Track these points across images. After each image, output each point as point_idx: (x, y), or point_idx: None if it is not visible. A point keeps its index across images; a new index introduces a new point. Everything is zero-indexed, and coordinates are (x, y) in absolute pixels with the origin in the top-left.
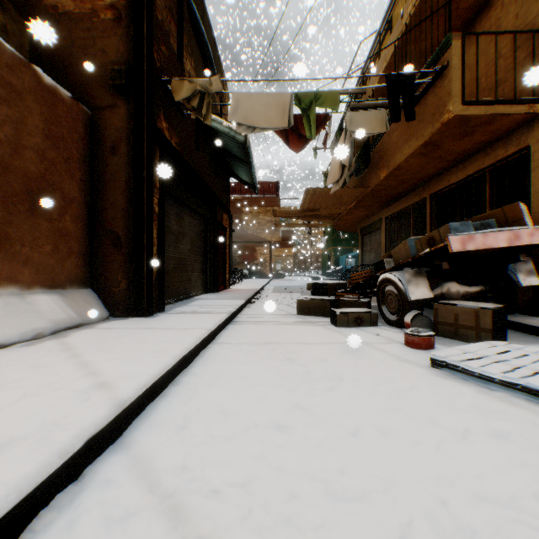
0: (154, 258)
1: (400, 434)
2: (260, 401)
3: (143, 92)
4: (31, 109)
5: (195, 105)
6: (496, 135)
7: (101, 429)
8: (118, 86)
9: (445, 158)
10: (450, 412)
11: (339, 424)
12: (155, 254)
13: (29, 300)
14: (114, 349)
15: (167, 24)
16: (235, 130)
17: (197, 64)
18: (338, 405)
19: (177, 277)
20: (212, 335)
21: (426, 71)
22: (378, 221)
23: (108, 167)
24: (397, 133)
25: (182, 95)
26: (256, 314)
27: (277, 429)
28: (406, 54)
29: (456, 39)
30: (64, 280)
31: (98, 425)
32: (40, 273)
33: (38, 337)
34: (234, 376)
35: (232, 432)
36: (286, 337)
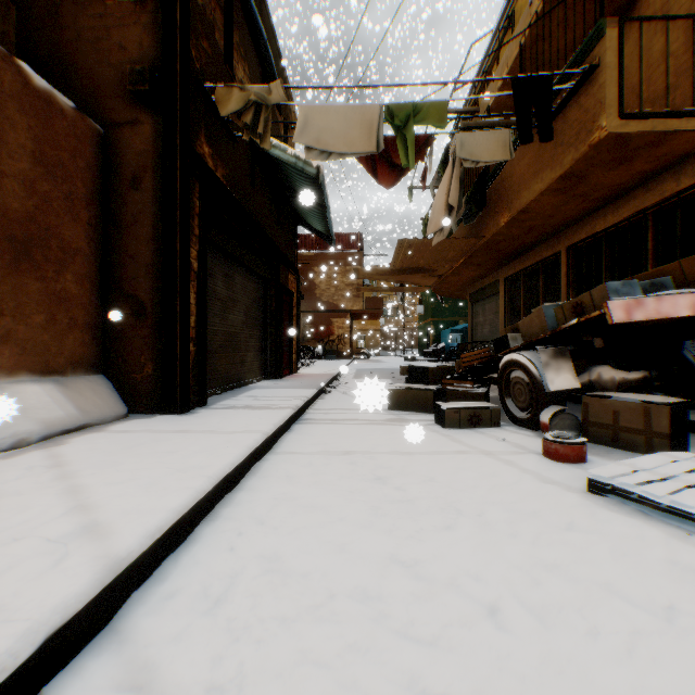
0: (192, 333)
1: (563, 614)
2: (338, 550)
3: (176, 102)
4: (14, 121)
5: (248, 122)
6: (664, 162)
7: (76, 613)
8: (140, 93)
9: (591, 196)
10: (636, 572)
11: (464, 595)
12: (193, 327)
13: (9, 392)
14: (125, 464)
15: (210, 13)
16: (304, 160)
17: (253, 71)
18: (458, 559)
19: (225, 358)
20: (270, 441)
21: (568, 72)
22: (494, 283)
23: (127, 206)
24: (523, 163)
25: (230, 108)
26: (332, 409)
27: (365, 604)
28: (537, 54)
29: (610, 27)
30: (64, 362)
31: (67, 610)
32: (27, 353)
33: (20, 445)
34: (299, 507)
35: (294, 610)
36: (375, 443)
